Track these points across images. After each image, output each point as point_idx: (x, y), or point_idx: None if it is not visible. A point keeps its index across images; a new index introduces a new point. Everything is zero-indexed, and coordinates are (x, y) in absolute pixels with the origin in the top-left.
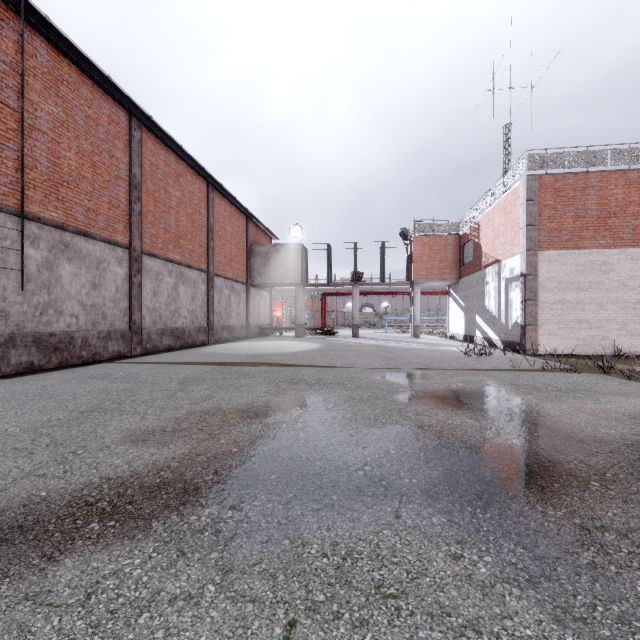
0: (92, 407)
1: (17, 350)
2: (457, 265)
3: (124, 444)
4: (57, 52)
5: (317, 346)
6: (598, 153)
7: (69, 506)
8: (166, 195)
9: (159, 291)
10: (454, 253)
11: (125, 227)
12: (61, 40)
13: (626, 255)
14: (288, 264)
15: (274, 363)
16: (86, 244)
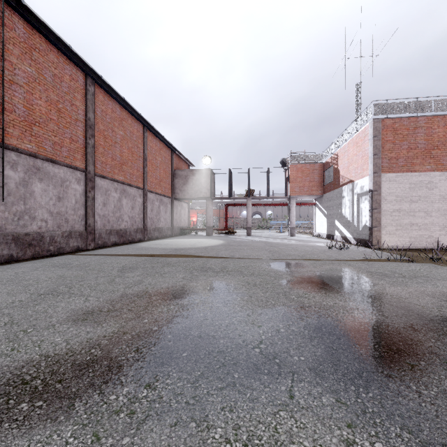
0: (49, 290)
1: (0, 246)
2: (321, 184)
3: (67, 323)
4: (31, 27)
5: (221, 242)
6: (425, 102)
7: (7, 384)
8: (113, 133)
9: (107, 203)
10: (319, 176)
11: (82, 156)
12: (33, 18)
13: (445, 176)
14: (201, 184)
15: (190, 255)
16: (53, 168)
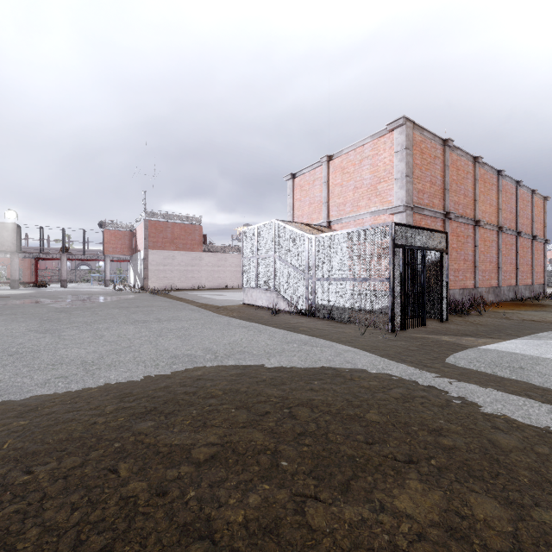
0: None
1: None
2: (131, 247)
3: None
4: None
5: (33, 292)
6: (172, 215)
7: None
8: None
9: None
10: (130, 241)
11: None
12: None
13: (181, 253)
14: (3, 237)
15: (9, 296)
16: None
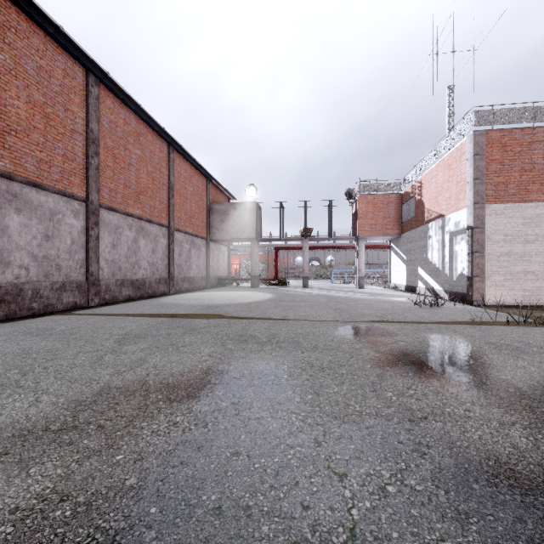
0: None
1: None
2: (399, 221)
3: None
4: None
5: (270, 296)
6: None
7: None
8: (126, 152)
9: (118, 244)
10: (396, 210)
11: (82, 180)
12: None
13: None
14: (244, 221)
15: (226, 315)
16: (37, 195)
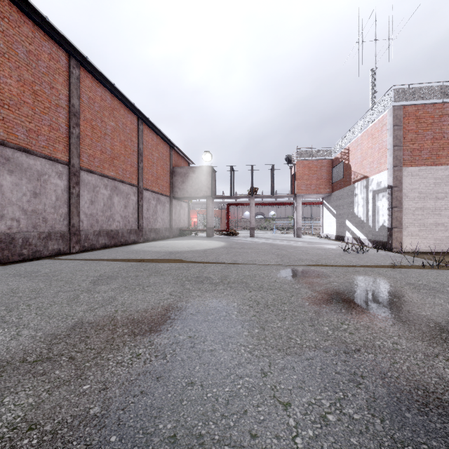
0: None
1: None
2: (330, 182)
3: None
4: None
5: (223, 244)
6: None
7: None
8: (102, 124)
9: (96, 200)
10: (327, 173)
11: (65, 147)
12: None
13: None
14: (201, 182)
15: (186, 260)
16: (27, 159)
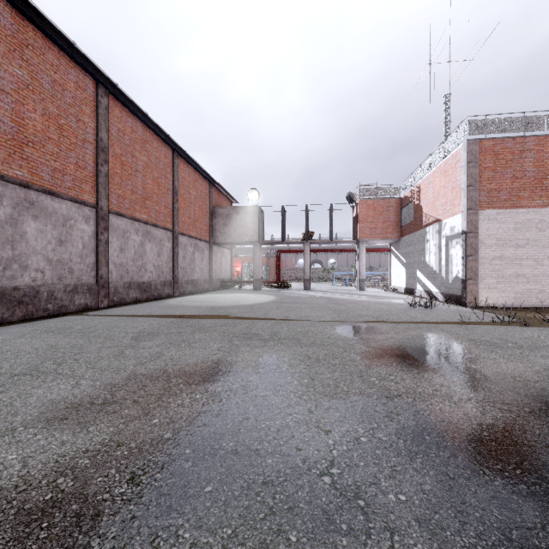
0: (28, 368)
1: None
2: (398, 225)
3: (35, 425)
4: (21, 17)
5: (272, 298)
6: (535, 118)
7: None
8: (133, 159)
9: (126, 248)
10: (396, 214)
11: (92, 187)
12: (24, 4)
13: None
14: (246, 224)
15: (231, 316)
16: (52, 202)
